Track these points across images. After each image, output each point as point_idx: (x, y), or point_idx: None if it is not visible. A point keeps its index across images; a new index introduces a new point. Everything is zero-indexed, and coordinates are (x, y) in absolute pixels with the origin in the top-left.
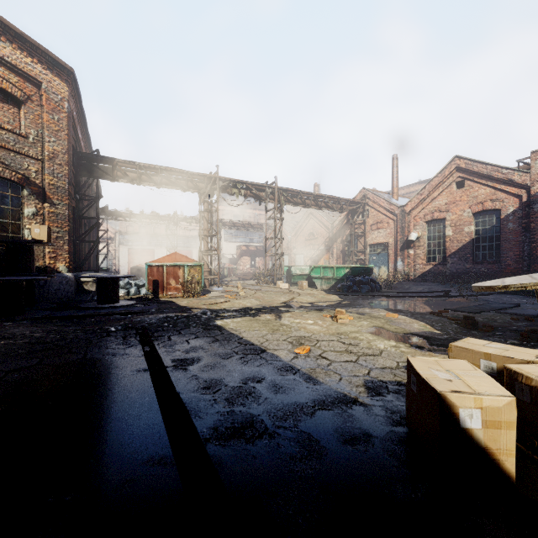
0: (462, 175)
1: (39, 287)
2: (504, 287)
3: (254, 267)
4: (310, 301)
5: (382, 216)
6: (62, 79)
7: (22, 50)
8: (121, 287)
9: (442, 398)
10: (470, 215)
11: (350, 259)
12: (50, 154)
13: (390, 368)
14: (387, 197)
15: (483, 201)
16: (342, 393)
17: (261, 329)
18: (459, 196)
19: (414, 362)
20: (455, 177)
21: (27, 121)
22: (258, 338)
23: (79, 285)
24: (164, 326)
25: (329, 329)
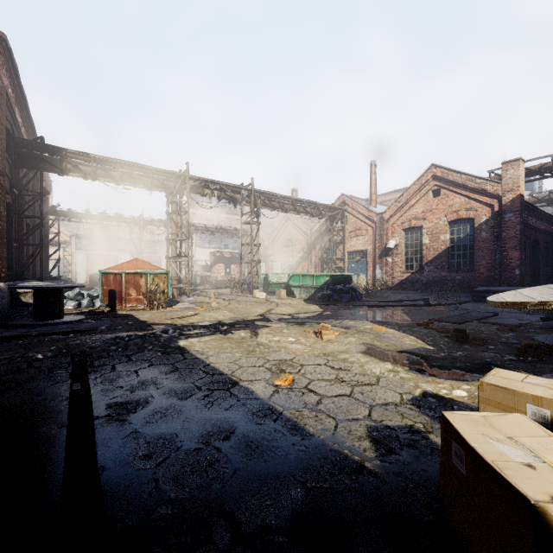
0: (438, 183)
1: None
2: (541, 304)
3: (229, 275)
4: (289, 312)
5: (361, 223)
6: None
7: None
8: (70, 299)
9: (540, 513)
10: (446, 224)
11: (329, 266)
12: None
13: (394, 404)
14: (366, 203)
15: (458, 210)
16: (342, 453)
17: (234, 350)
18: (435, 204)
19: (458, 424)
20: (431, 186)
21: None
22: (229, 364)
23: (15, 297)
24: (110, 350)
25: (314, 348)
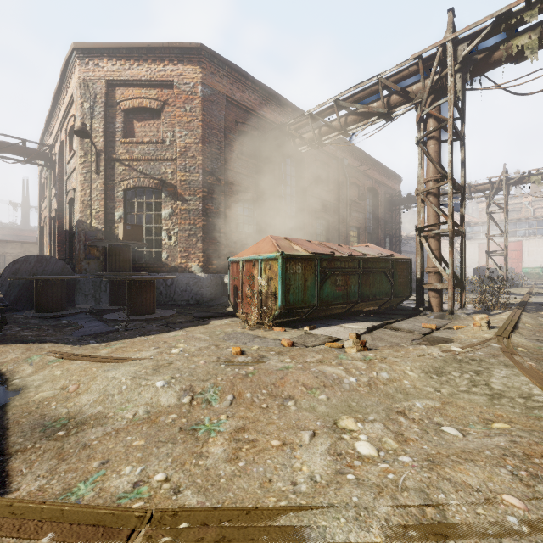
0: None
1: (166, 286)
2: None
3: None
4: None
5: None
6: (194, 63)
7: (156, 61)
8: None
9: None
10: None
11: None
12: (181, 149)
13: None
14: None
15: None
16: None
17: None
18: None
19: None
20: None
21: (165, 127)
22: None
23: (225, 287)
24: None
25: None
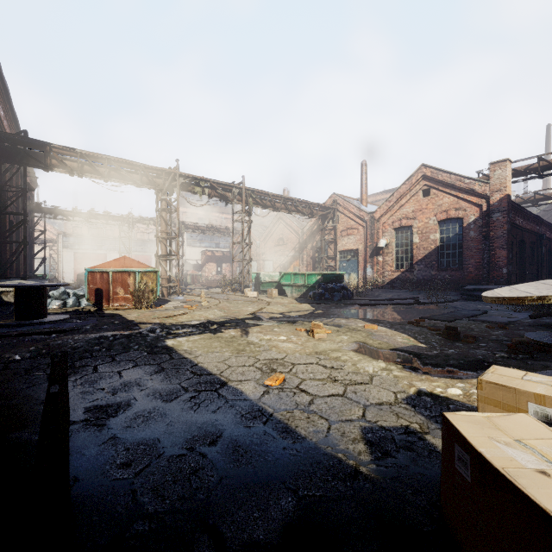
0: (428, 183)
1: None
2: (539, 299)
3: (220, 274)
4: (281, 311)
5: (352, 222)
6: None
7: None
8: (55, 298)
9: None
10: (435, 223)
11: (321, 265)
12: None
13: (388, 404)
14: (357, 203)
15: (447, 209)
16: (335, 457)
17: (223, 349)
18: (425, 204)
19: (461, 426)
20: (421, 185)
21: None
22: (218, 364)
23: None
24: (94, 350)
25: (306, 347)
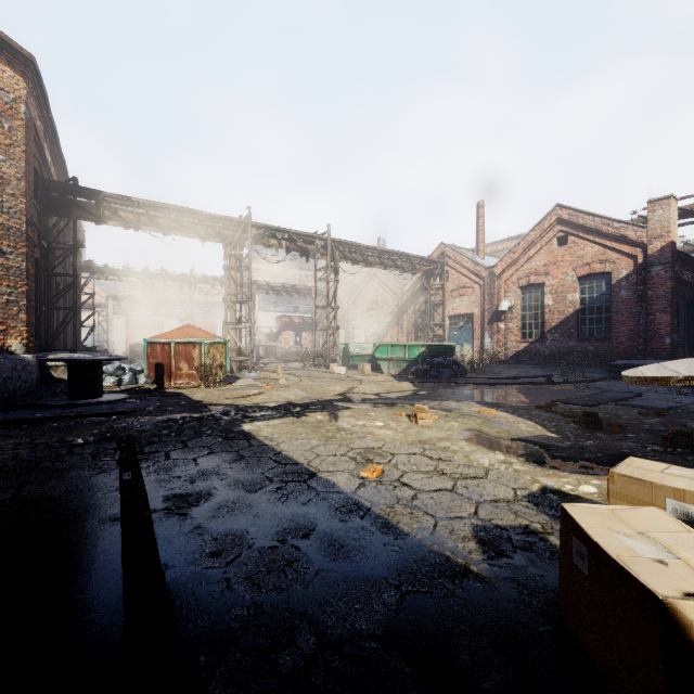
0: (565, 228)
1: None
2: (687, 380)
3: (299, 345)
4: (376, 391)
5: (466, 279)
6: (16, 70)
7: None
8: (109, 374)
9: (669, 610)
10: (574, 280)
11: (425, 334)
12: None
13: (506, 501)
14: (472, 255)
15: (591, 262)
16: (442, 555)
17: (309, 436)
18: (561, 255)
19: (579, 517)
20: (556, 232)
21: None
22: (304, 452)
23: (44, 371)
24: (162, 435)
25: (407, 434)
